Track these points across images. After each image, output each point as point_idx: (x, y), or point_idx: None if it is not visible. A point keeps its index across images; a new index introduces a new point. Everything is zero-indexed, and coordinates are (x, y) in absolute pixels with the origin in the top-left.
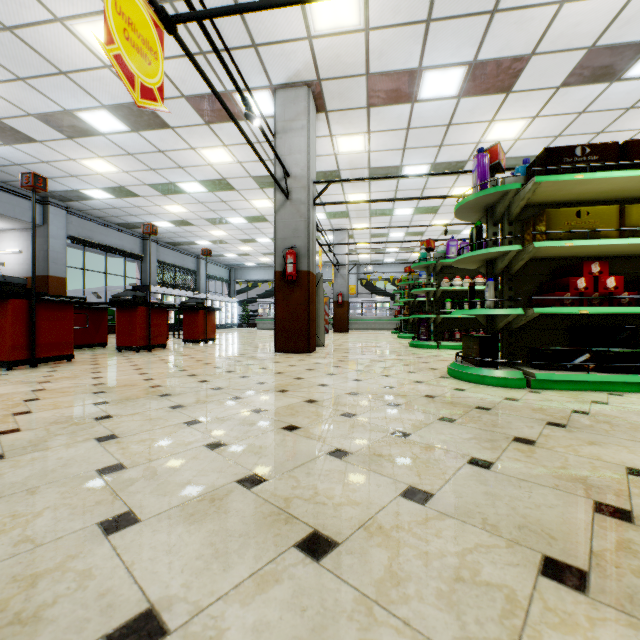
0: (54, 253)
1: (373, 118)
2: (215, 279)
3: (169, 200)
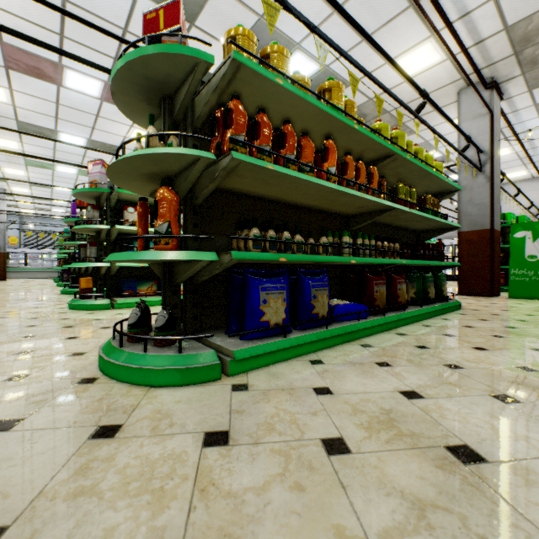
0: None
1: (25, 137)
2: None
3: None
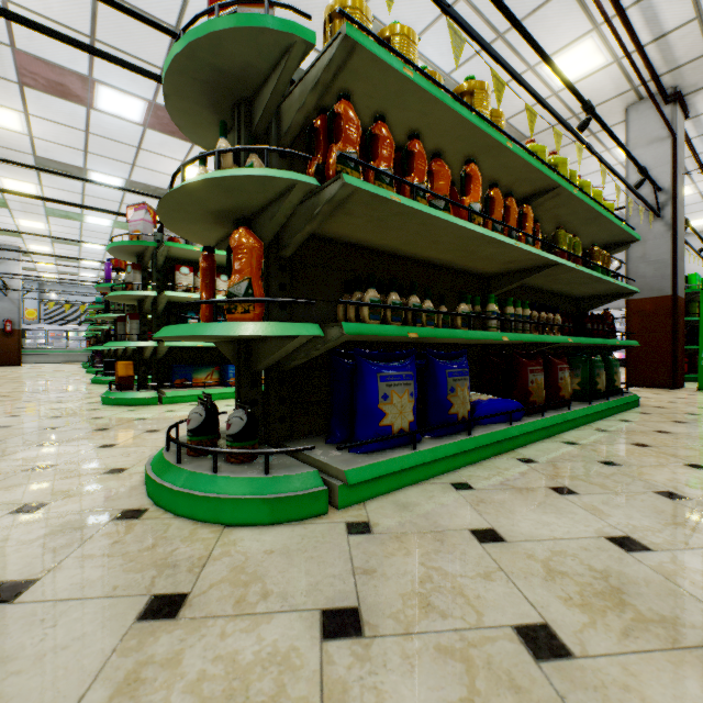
0: None
1: (45, 178)
2: None
3: None
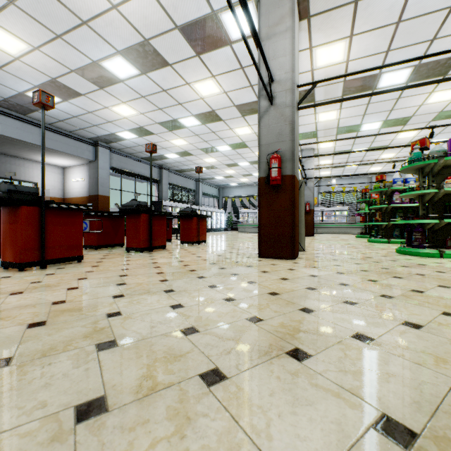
0: (101, 179)
1: (359, 15)
2: (208, 196)
3: (174, 135)
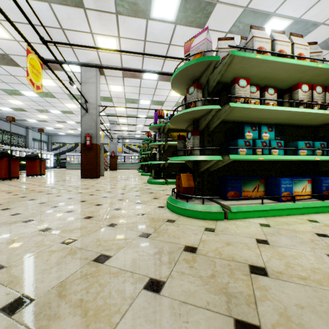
0: None
1: (125, 81)
2: (38, 141)
3: (12, 97)
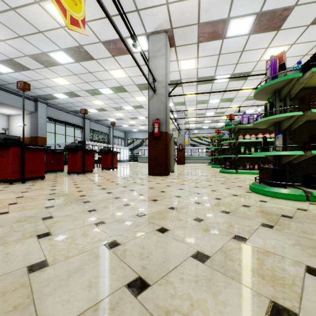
0: (40, 125)
1: (200, 49)
2: (118, 138)
3: (95, 98)
